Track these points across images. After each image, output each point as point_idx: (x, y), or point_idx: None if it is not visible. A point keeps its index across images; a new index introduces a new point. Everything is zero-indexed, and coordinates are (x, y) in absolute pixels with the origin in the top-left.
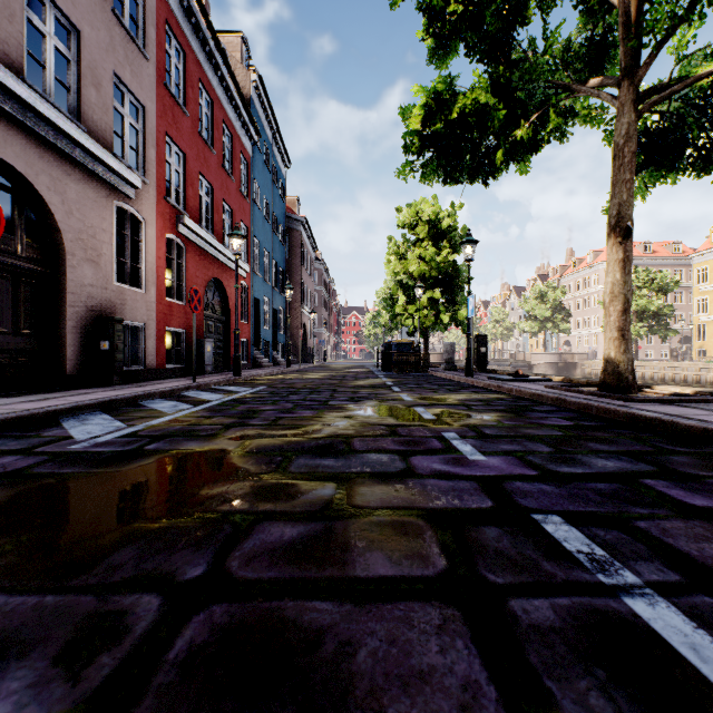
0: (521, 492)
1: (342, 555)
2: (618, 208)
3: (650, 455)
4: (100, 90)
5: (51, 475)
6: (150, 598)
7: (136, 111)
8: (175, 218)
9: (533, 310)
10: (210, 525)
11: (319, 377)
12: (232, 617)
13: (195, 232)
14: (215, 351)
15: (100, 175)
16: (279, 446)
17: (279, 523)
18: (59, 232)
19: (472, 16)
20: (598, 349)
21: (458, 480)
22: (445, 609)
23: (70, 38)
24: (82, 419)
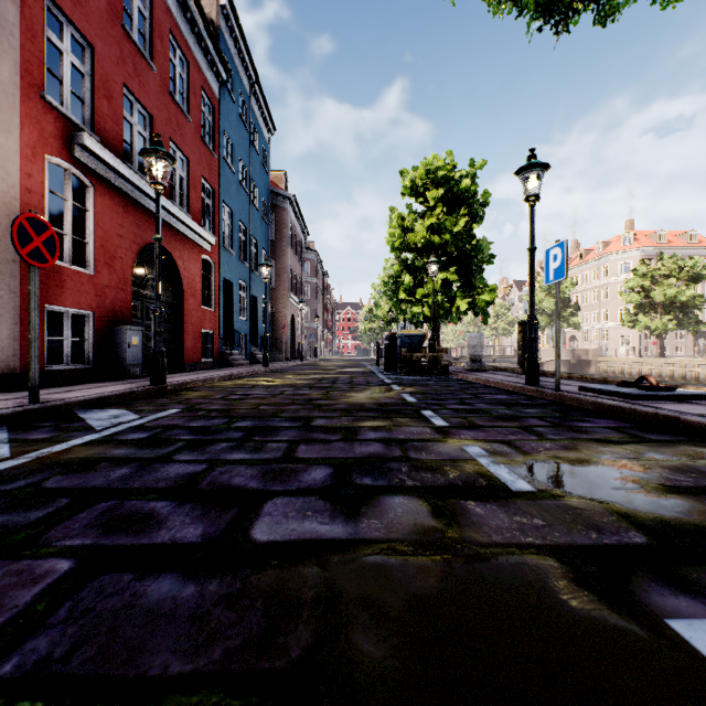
0: None
1: None
2: None
3: None
4: None
5: None
6: None
7: None
8: (69, 137)
9: (540, 303)
10: None
11: (296, 382)
12: None
13: (110, 165)
14: None
15: None
16: None
17: None
18: None
19: None
20: (608, 345)
21: None
22: None
23: None
24: None
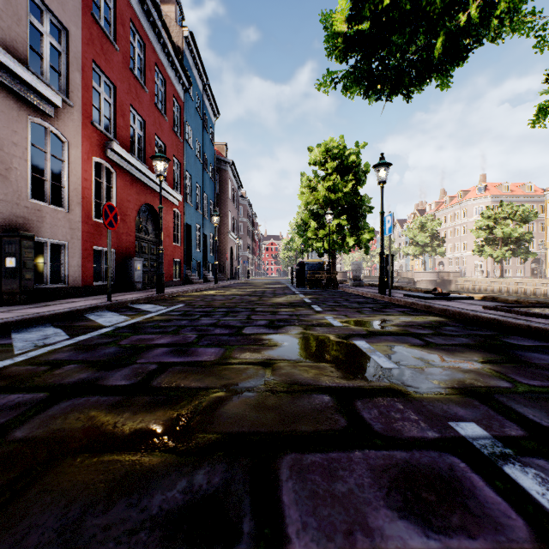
0: None
1: None
2: None
3: None
4: None
5: None
6: None
7: (59, 33)
8: (104, 144)
9: (415, 237)
10: None
11: (240, 293)
12: None
13: (125, 159)
14: (148, 269)
15: (8, 84)
16: (77, 513)
17: None
18: None
19: None
20: (467, 268)
21: None
22: None
23: None
24: None
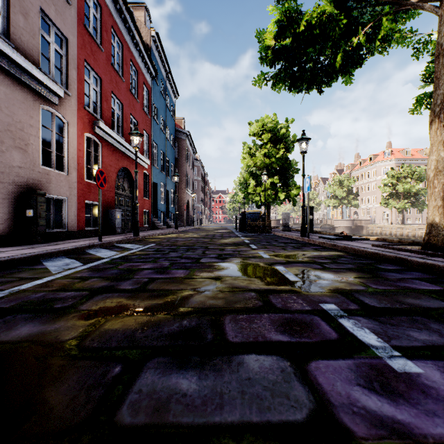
0: None
1: None
2: (443, 98)
3: None
4: (28, 19)
5: None
6: None
7: (61, 41)
8: (93, 123)
9: (334, 192)
10: None
11: (196, 236)
12: None
13: (108, 133)
14: (125, 218)
15: (27, 83)
16: (130, 333)
17: None
18: None
19: None
20: (376, 217)
21: None
22: None
23: None
24: None
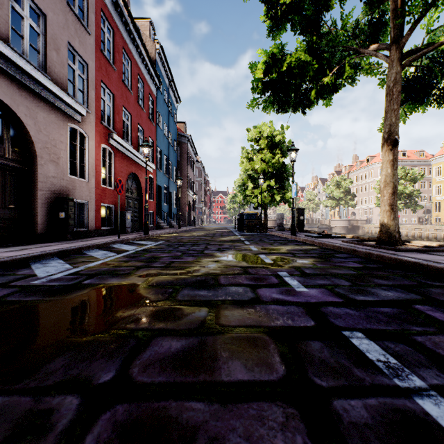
0: (333, 315)
1: (211, 363)
2: (389, 127)
3: (415, 287)
4: (59, 53)
5: (17, 302)
6: (72, 399)
7: (82, 67)
8: (107, 135)
9: (332, 193)
10: (120, 339)
11: (198, 235)
12: (130, 415)
13: (120, 143)
14: (133, 218)
15: (59, 107)
16: (171, 281)
17: (168, 337)
18: (32, 143)
19: (295, 5)
20: (373, 217)
21: (290, 306)
22: (286, 409)
23: (40, 19)
24: (45, 263)
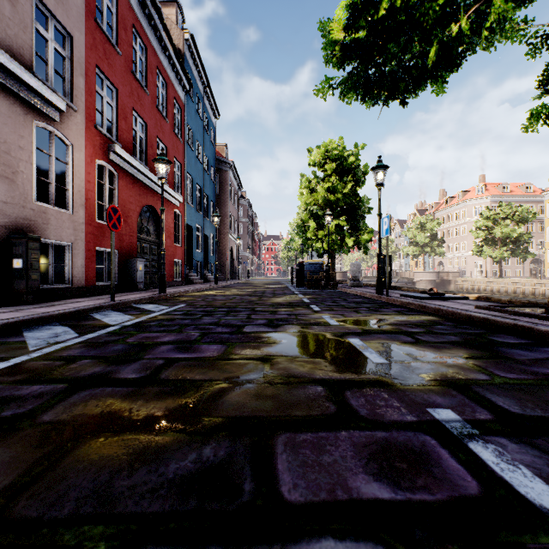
0: None
1: None
2: None
3: None
4: (16, 6)
5: None
6: None
7: (63, 39)
8: (106, 147)
9: (414, 237)
10: None
11: (240, 293)
12: None
13: (127, 161)
14: (150, 270)
15: (15, 91)
16: (107, 477)
17: None
18: None
19: None
20: (466, 268)
21: None
22: None
23: None
24: None
